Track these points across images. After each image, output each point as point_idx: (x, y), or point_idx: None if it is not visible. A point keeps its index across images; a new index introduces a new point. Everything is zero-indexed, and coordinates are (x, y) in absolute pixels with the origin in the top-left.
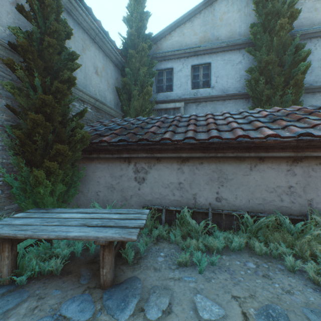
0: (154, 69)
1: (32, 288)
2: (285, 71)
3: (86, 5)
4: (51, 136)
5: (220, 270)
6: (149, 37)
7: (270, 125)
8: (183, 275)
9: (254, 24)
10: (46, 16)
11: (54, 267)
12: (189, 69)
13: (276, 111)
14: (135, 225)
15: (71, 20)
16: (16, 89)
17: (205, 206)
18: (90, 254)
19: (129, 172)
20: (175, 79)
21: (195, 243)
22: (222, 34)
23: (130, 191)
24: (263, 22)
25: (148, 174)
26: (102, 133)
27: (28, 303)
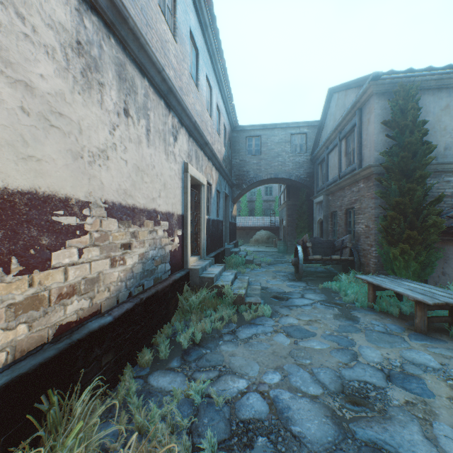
0: None
1: (380, 314)
2: None
3: None
4: (403, 225)
5: None
6: None
7: None
8: None
9: None
10: (402, 133)
11: (394, 311)
12: None
13: None
14: (443, 300)
15: (444, 93)
16: (383, 193)
17: None
18: None
19: None
20: None
21: None
22: None
23: None
24: None
25: None
26: None
27: (375, 316)
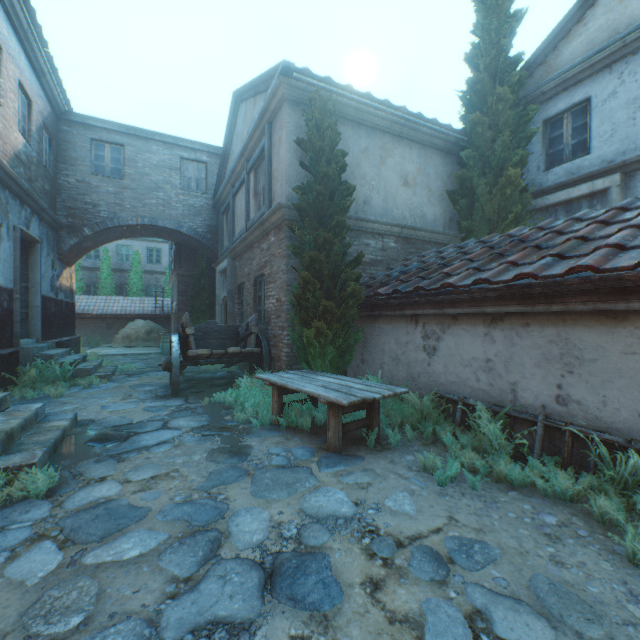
0: (538, 120)
1: (287, 432)
2: None
3: (378, 101)
4: (320, 293)
5: (476, 497)
6: (517, 64)
7: None
8: (416, 477)
9: None
10: (319, 161)
11: (306, 424)
12: (639, 82)
13: None
14: (361, 396)
15: (364, 131)
16: (297, 248)
17: (533, 409)
18: None
19: (416, 338)
20: (596, 123)
21: (472, 456)
22: None
23: (417, 367)
24: None
25: (440, 342)
26: (387, 280)
27: (279, 438)
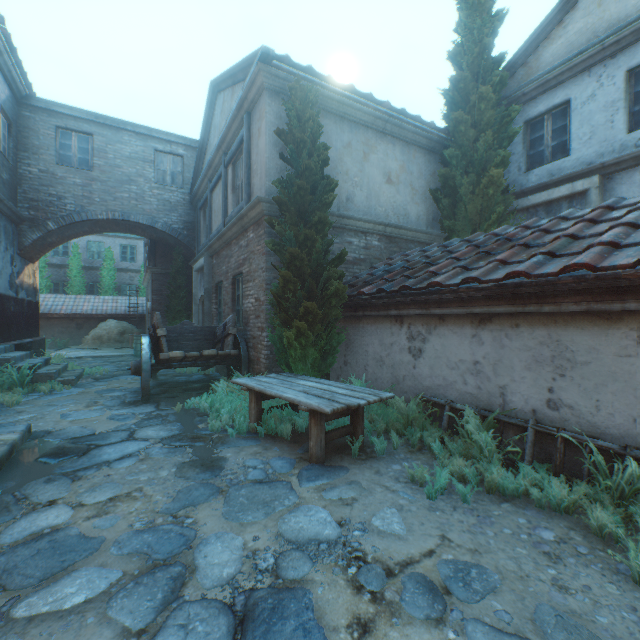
0: (519, 121)
1: (266, 441)
2: None
3: (362, 95)
4: (301, 292)
5: (469, 511)
6: (499, 64)
7: None
8: (404, 490)
9: None
10: (300, 154)
11: (286, 431)
12: (618, 85)
13: None
14: (345, 402)
15: (347, 126)
16: (277, 245)
17: (523, 414)
18: None
19: (401, 339)
20: (576, 125)
21: (462, 465)
22: None
23: (402, 369)
24: None
25: (426, 344)
26: (371, 279)
27: (257, 448)
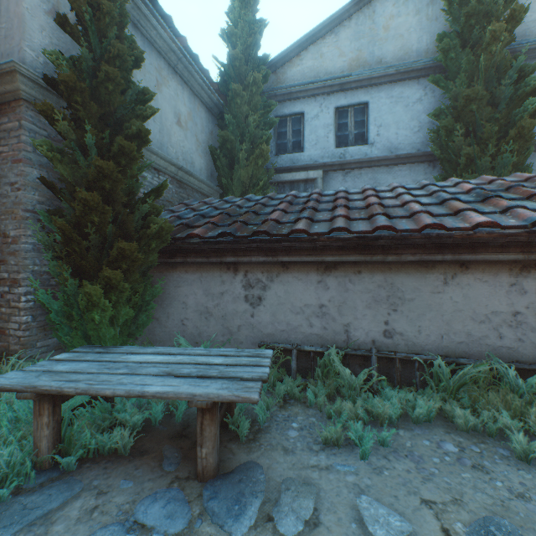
0: (272, 115)
1: (87, 476)
2: (499, 114)
3: (163, 11)
4: (112, 228)
5: (397, 455)
6: (264, 62)
7: (478, 206)
8: (333, 461)
9: (444, 35)
10: (103, 31)
11: (121, 443)
12: (331, 115)
13: (486, 183)
14: (253, 376)
15: (140, 38)
16: (55, 151)
17: (365, 345)
18: (175, 422)
19: (236, 288)
20: (308, 132)
21: (351, 407)
22: (388, 54)
23: (237, 319)
24: (461, 31)
25: (268, 291)
26: (190, 222)
27: (82, 501)
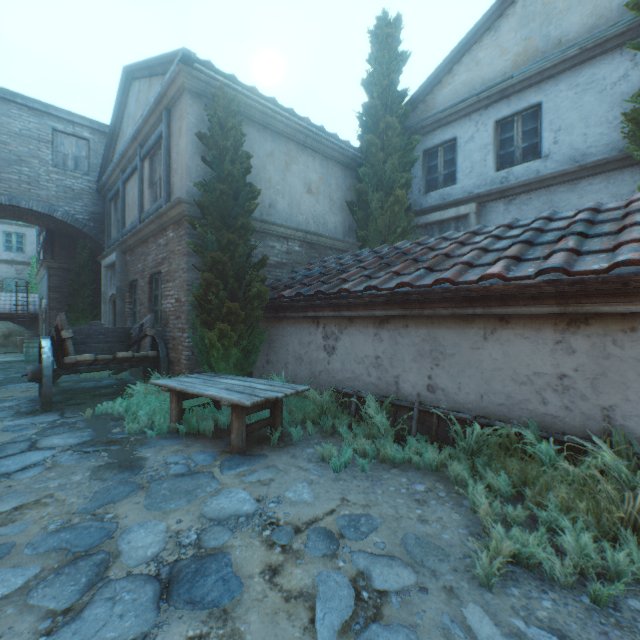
0: (420, 150)
1: (187, 439)
2: None
3: (283, 108)
4: (224, 294)
5: (365, 478)
6: (403, 98)
7: (538, 250)
8: (315, 468)
9: None
10: (223, 160)
11: (208, 428)
12: (489, 132)
13: (622, 206)
14: (265, 396)
15: (269, 135)
16: (199, 247)
17: (411, 397)
18: None
19: (318, 338)
20: (461, 160)
21: (363, 443)
22: (570, 28)
23: (318, 365)
24: None
25: (339, 342)
26: (292, 283)
27: (179, 446)
